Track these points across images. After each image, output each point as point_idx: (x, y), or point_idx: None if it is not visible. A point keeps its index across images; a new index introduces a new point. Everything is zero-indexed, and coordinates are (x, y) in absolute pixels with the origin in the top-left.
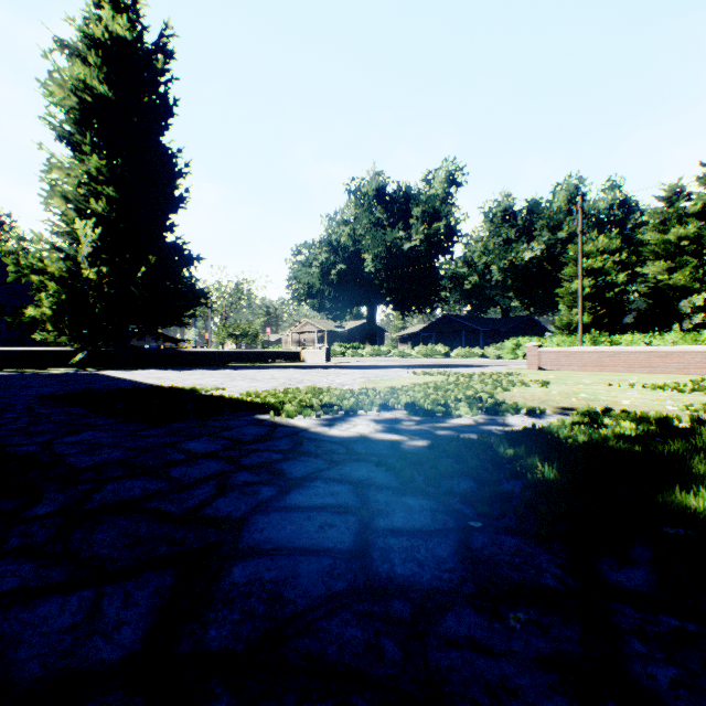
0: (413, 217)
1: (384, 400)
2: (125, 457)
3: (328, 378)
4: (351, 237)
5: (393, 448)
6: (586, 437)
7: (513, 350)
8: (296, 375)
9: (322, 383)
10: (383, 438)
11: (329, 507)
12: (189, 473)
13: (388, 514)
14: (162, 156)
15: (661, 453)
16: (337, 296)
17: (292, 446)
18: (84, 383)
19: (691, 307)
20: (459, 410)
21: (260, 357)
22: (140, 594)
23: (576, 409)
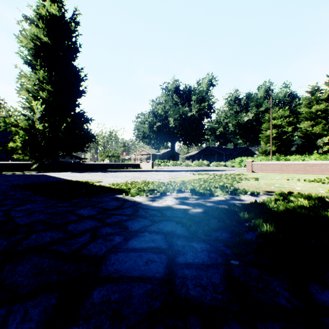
0: (192, 101)
1: (179, 187)
2: (45, 218)
3: (152, 176)
4: (163, 110)
5: (185, 213)
6: (284, 207)
7: (239, 163)
8: (137, 175)
9: (149, 179)
10: (179, 207)
11: (151, 249)
12: (77, 228)
13: (184, 253)
14: (74, 71)
15: (325, 217)
16: (156, 137)
17: (133, 212)
18: (35, 179)
19: (322, 143)
20: (217, 193)
21: (120, 166)
22: (34, 311)
23: (275, 192)
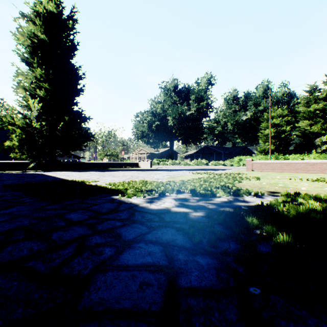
0: (191, 100)
1: (179, 188)
2: (29, 224)
3: (150, 176)
4: (162, 109)
5: (186, 217)
6: (295, 211)
7: (238, 162)
8: (135, 174)
9: (148, 178)
10: (180, 210)
11: (147, 266)
12: (63, 236)
13: (187, 273)
14: (72, 69)
15: None
16: (155, 136)
17: (128, 216)
18: (30, 178)
19: (320, 142)
20: (218, 193)
21: (119, 165)
22: None
23: (280, 193)
